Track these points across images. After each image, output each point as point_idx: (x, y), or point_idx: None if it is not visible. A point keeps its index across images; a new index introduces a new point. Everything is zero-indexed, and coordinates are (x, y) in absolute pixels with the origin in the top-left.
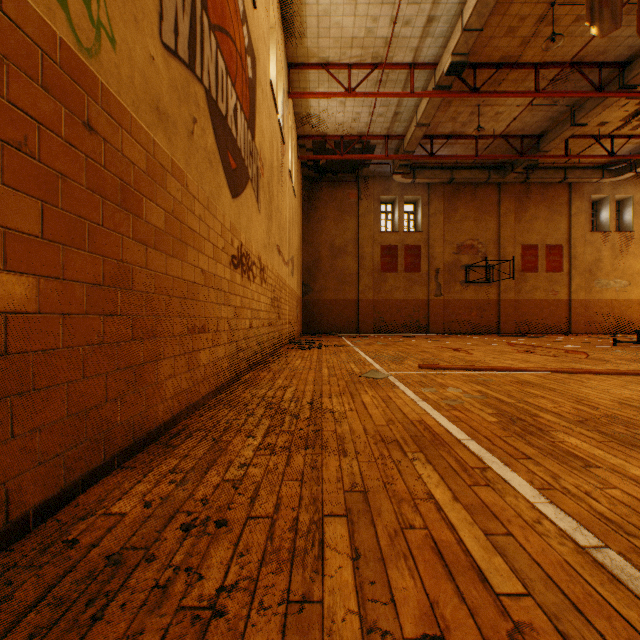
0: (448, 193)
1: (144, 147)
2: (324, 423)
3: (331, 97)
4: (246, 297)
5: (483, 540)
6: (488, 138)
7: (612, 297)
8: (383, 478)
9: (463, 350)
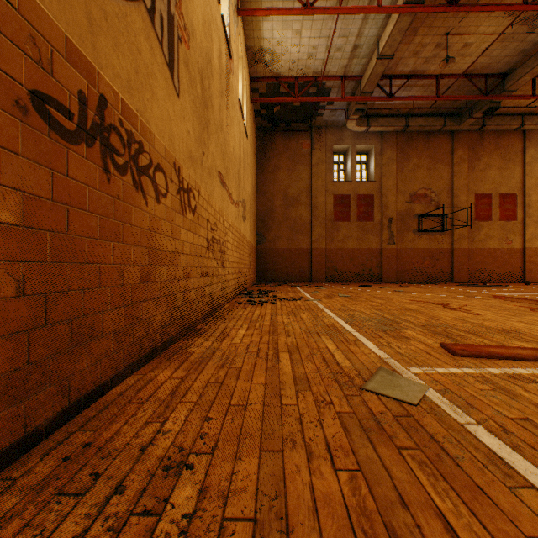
0: (401, 142)
1: None
2: None
3: (286, 14)
4: (127, 222)
5: None
6: (450, 78)
7: None
8: None
9: (458, 307)
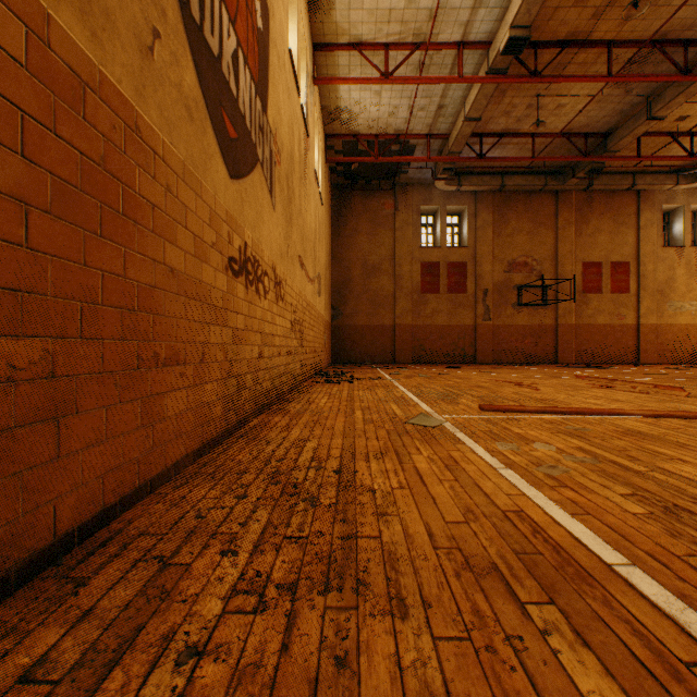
0: (498, 203)
1: (19, 15)
2: (359, 517)
3: (364, 83)
4: (253, 317)
5: None
6: (547, 136)
7: (687, 322)
8: None
9: (526, 384)
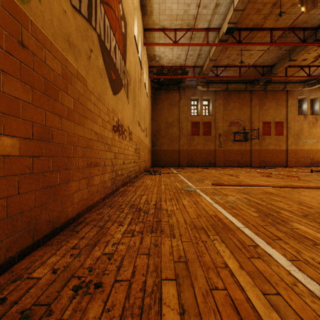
0: (225, 95)
1: (60, 61)
2: (162, 217)
3: (166, 46)
4: (121, 148)
5: (262, 299)
6: (246, 67)
7: (308, 148)
8: (197, 252)
9: (234, 175)
